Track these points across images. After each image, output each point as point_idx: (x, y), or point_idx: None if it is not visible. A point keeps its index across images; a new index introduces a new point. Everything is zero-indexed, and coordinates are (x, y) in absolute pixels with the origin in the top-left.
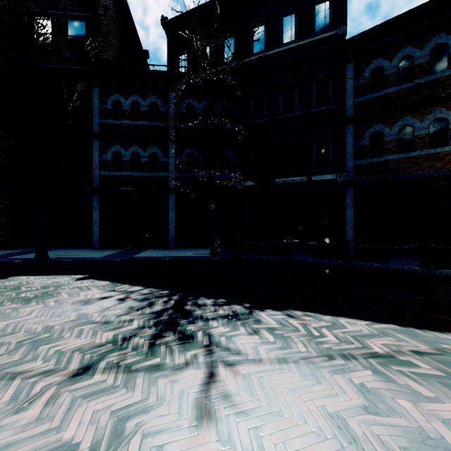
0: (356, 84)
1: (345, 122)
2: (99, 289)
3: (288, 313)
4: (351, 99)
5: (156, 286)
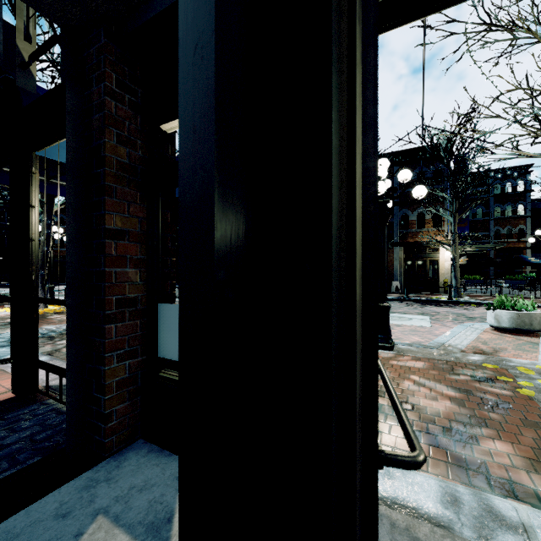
0: None
1: None
2: None
3: None
4: None
5: None
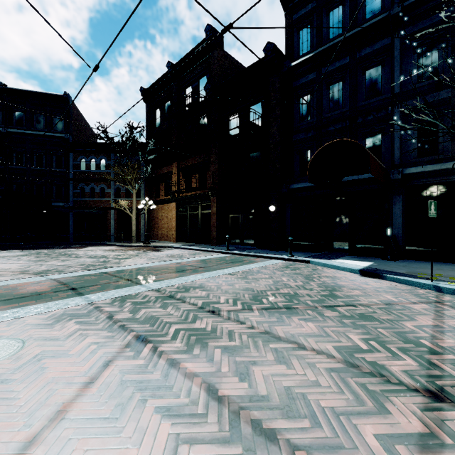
0: (75, 163)
1: (69, 180)
2: None
3: None
4: (72, 169)
5: None
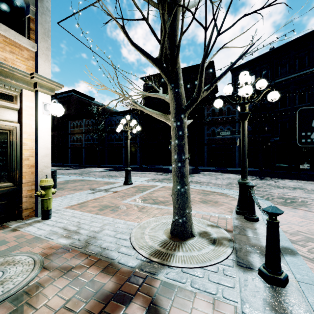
0: None
1: None
2: (232, 175)
3: (293, 180)
4: None
5: (248, 175)
